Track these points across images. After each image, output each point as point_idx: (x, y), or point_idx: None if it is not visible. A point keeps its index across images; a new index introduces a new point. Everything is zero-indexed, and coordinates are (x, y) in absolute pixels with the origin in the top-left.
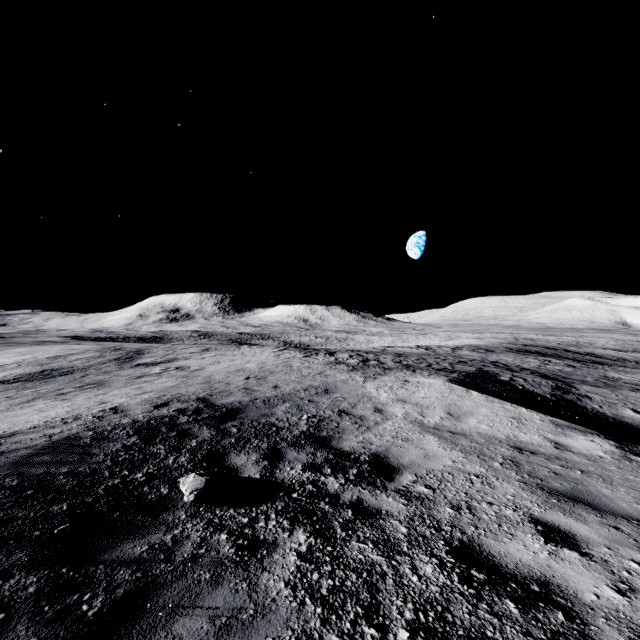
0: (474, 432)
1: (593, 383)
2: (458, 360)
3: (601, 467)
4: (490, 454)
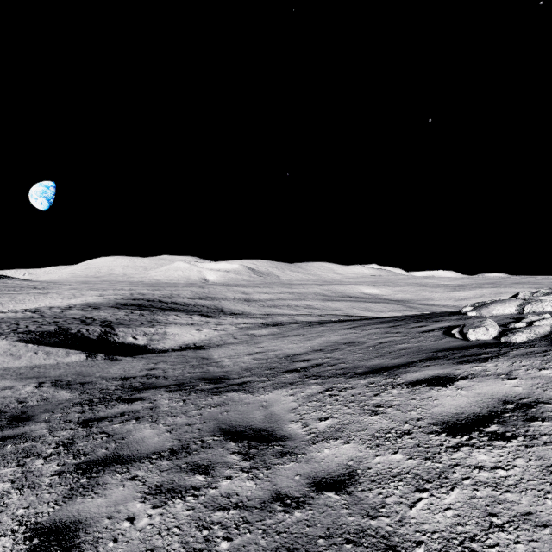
0: (15, 367)
1: (132, 325)
2: (53, 321)
3: (68, 365)
4: (11, 373)
